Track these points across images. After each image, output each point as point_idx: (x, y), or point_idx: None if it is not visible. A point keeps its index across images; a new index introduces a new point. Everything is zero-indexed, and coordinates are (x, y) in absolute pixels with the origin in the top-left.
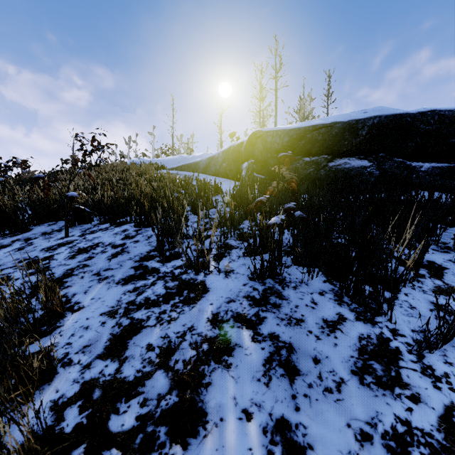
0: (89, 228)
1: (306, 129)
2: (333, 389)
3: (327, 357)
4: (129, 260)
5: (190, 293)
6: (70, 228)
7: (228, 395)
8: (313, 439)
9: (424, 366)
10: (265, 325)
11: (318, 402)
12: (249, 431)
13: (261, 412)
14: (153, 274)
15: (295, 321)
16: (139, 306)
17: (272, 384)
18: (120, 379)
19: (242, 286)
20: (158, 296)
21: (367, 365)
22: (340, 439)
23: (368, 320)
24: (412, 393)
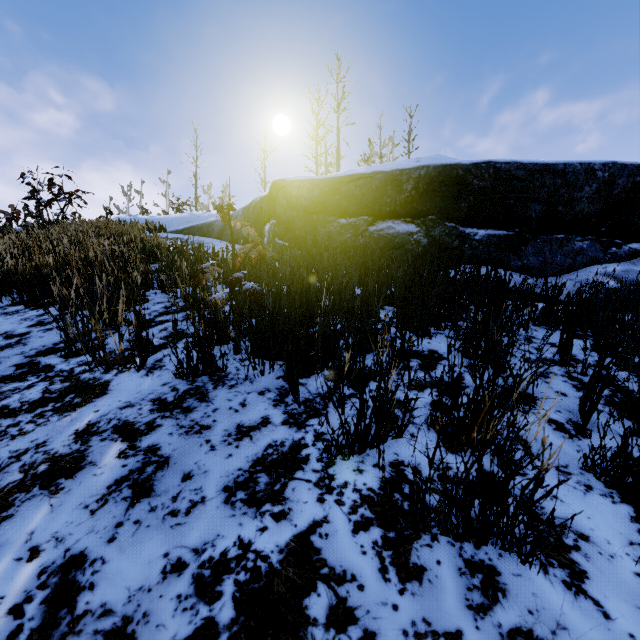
0: None
1: (340, 179)
2: (181, 512)
3: (206, 471)
4: (17, 355)
5: (75, 398)
6: None
7: (26, 530)
8: (104, 576)
9: (324, 476)
10: (152, 435)
11: (148, 528)
12: (20, 574)
13: (56, 548)
14: (41, 373)
15: (198, 429)
16: None
17: (101, 511)
18: None
19: (159, 387)
20: (24, 403)
21: (251, 479)
22: (141, 572)
23: (297, 424)
24: (283, 509)
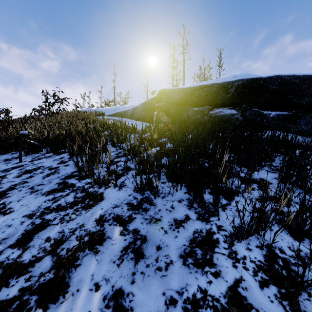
0: (38, 156)
1: (194, 88)
2: (163, 268)
3: (167, 245)
4: (57, 178)
5: (90, 201)
6: (25, 156)
7: (89, 273)
8: (136, 303)
9: (231, 251)
10: (133, 223)
11: (149, 277)
12: (94, 298)
13: (107, 285)
14: (70, 188)
15: (154, 220)
16: (52, 210)
17: (122, 265)
18: (19, 262)
19: (127, 196)
20: (67, 203)
21: (192, 251)
22: (154, 303)
23: (205, 220)
24: (216, 270)
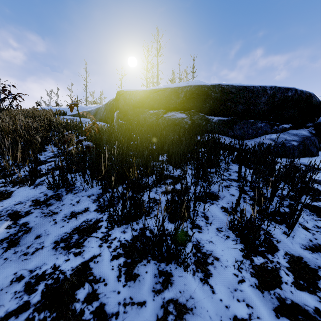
0: None
1: (150, 91)
2: (29, 253)
3: (48, 234)
4: None
5: None
6: None
7: None
8: None
9: (106, 235)
10: (27, 217)
11: (10, 261)
12: None
13: None
14: None
15: (51, 214)
16: None
17: None
18: None
19: (38, 194)
20: None
21: (69, 237)
22: (0, 282)
23: (101, 211)
24: (80, 250)
